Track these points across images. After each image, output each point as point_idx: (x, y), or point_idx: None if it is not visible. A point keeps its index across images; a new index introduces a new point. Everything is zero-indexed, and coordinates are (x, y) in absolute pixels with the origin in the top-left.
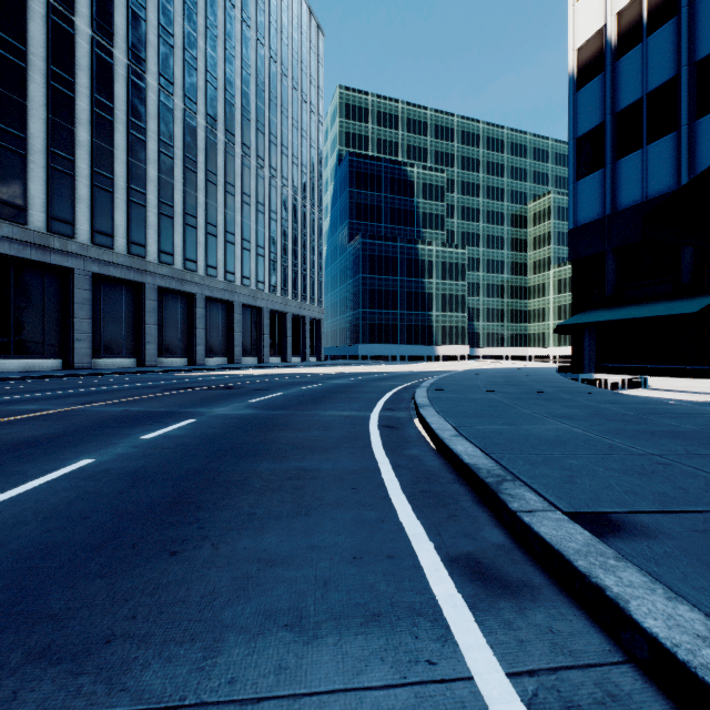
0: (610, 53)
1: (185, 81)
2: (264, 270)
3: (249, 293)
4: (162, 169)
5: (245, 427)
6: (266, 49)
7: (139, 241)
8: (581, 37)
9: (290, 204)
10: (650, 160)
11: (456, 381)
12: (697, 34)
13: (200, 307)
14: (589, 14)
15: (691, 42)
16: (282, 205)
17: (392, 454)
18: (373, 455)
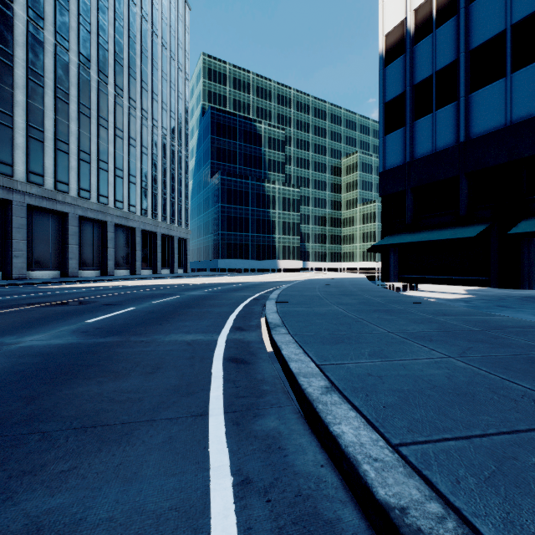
0: (409, 40)
1: (57, 19)
2: (136, 195)
3: (121, 214)
4: (31, 95)
5: (35, 375)
6: (138, 8)
7: (4, 160)
8: (388, 26)
9: (160, 142)
10: (438, 122)
11: (299, 291)
12: (471, 30)
13: (72, 225)
14: (394, 9)
15: (467, 35)
16: (153, 142)
17: (236, 435)
18: (205, 443)
